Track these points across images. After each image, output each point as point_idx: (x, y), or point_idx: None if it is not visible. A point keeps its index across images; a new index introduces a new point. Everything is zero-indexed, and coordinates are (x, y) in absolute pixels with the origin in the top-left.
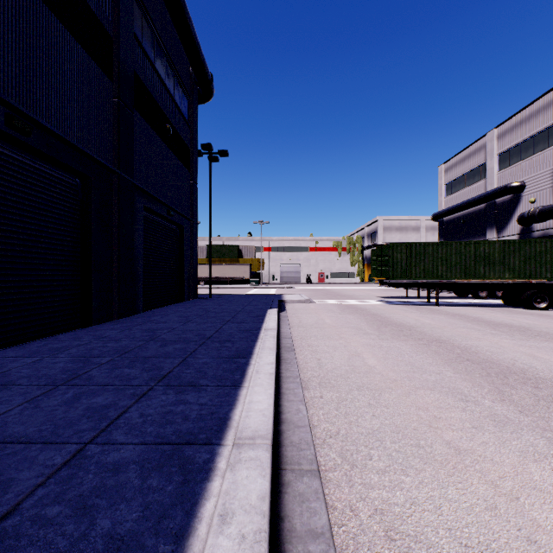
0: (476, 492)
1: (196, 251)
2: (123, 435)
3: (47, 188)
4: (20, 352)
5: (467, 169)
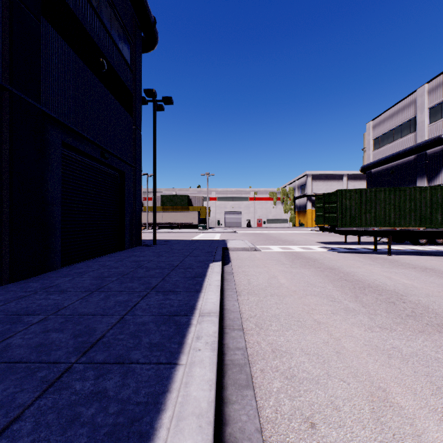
0: None
1: (140, 197)
2: None
3: None
4: None
5: (395, 124)
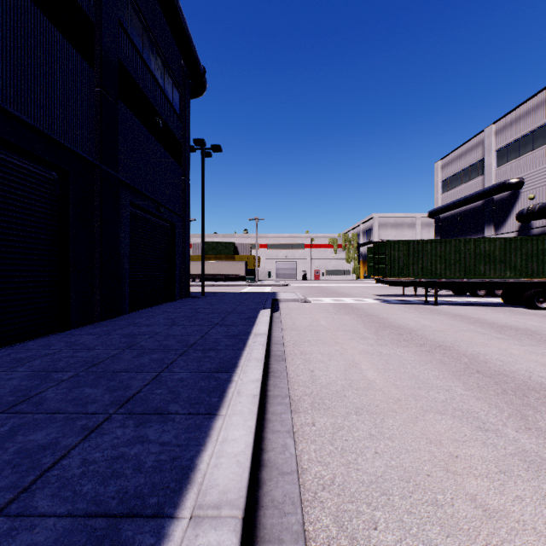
0: None
1: (188, 248)
2: (49, 498)
3: (17, 182)
4: None
5: (463, 166)
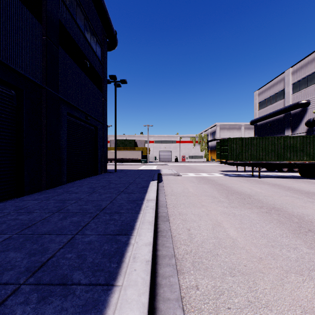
0: None
1: (106, 142)
2: None
3: None
4: None
5: (272, 93)
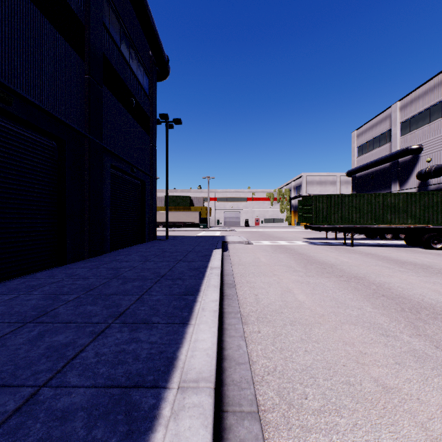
0: (408, 437)
1: (155, 201)
2: (77, 376)
3: (27, 149)
4: (0, 289)
5: (374, 135)
